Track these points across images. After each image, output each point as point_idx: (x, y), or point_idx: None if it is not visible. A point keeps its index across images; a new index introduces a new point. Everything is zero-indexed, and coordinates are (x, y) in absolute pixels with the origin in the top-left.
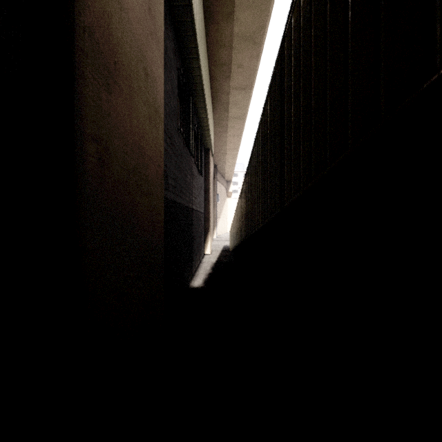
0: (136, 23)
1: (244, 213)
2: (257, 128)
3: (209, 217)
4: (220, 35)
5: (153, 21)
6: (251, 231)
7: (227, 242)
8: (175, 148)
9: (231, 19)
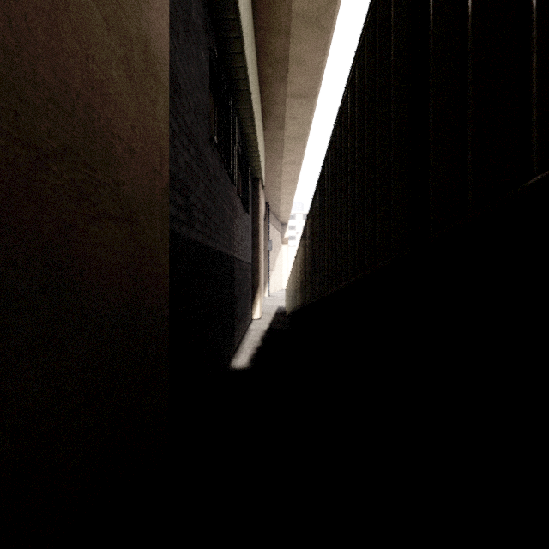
0: None
1: (309, 262)
2: (337, 115)
3: (259, 269)
4: (273, 15)
5: None
6: (323, 291)
7: (282, 301)
8: (206, 166)
9: None
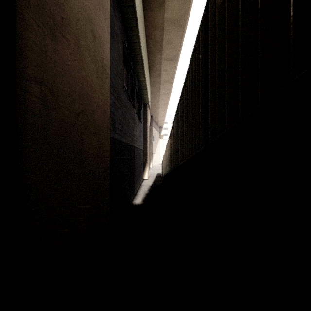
0: None
1: (173, 149)
2: (183, 84)
3: (147, 152)
4: (155, 20)
5: None
6: (178, 163)
7: (160, 170)
8: (121, 101)
9: (162, 7)
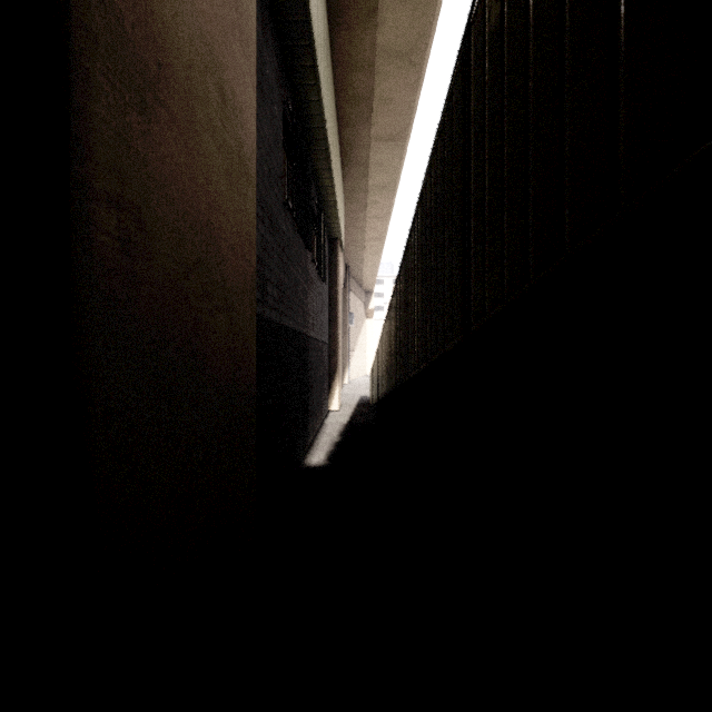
0: (202, 1)
1: (395, 343)
2: (419, 198)
3: (337, 349)
4: (355, 49)
5: (236, 6)
6: (407, 373)
7: (366, 390)
8: (280, 234)
9: (372, 22)
